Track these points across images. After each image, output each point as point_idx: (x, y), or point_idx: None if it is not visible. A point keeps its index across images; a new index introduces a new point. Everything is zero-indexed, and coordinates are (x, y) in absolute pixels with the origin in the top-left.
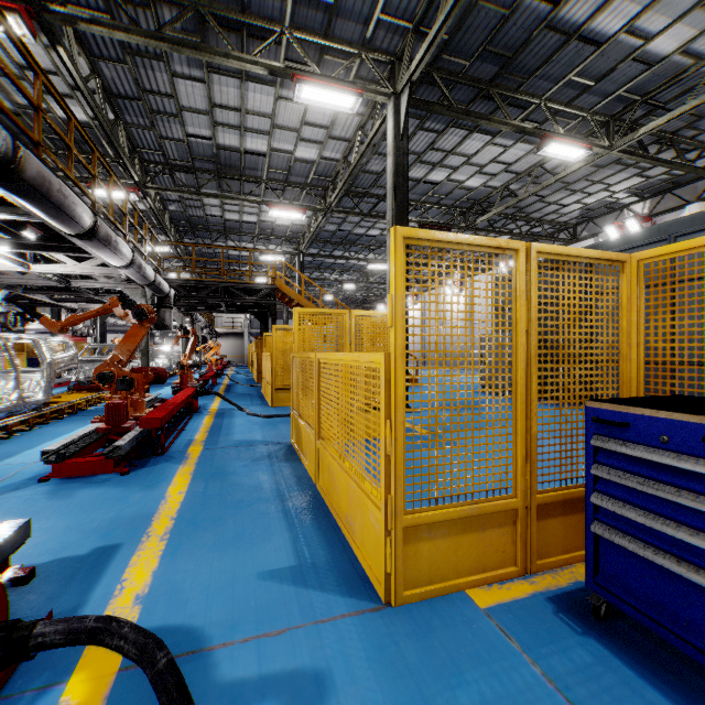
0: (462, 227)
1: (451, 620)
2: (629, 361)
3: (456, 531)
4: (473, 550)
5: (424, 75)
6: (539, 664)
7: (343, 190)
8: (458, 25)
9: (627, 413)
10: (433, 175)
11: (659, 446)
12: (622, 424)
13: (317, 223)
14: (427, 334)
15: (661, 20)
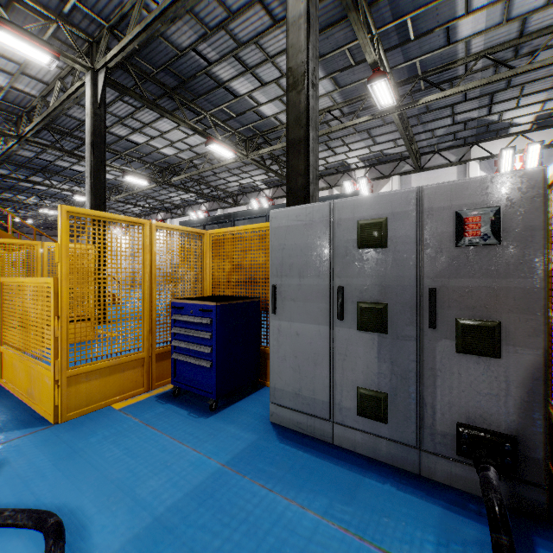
0: (160, 181)
1: (97, 418)
2: (206, 281)
3: (105, 374)
4: (116, 383)
5: (120, 64)
6: (138, 418)
7: (41, 125)
8: (146, 43)
9: (183, 303)
10: (134, 137)
11: (191, 315)
12: (181, 308)
13: (8, 146)
14: (86, 267)
15: (264, 97)
